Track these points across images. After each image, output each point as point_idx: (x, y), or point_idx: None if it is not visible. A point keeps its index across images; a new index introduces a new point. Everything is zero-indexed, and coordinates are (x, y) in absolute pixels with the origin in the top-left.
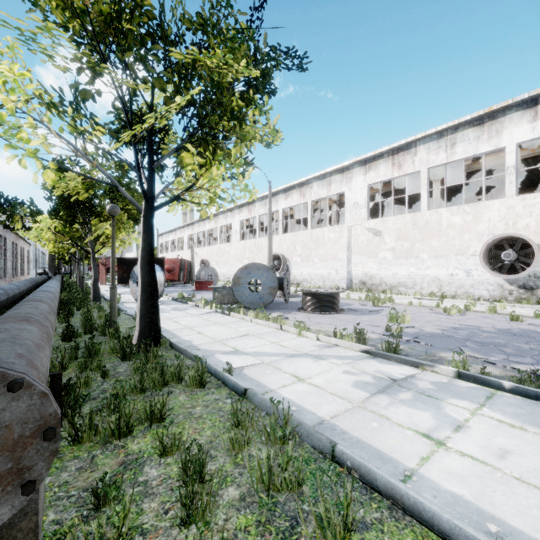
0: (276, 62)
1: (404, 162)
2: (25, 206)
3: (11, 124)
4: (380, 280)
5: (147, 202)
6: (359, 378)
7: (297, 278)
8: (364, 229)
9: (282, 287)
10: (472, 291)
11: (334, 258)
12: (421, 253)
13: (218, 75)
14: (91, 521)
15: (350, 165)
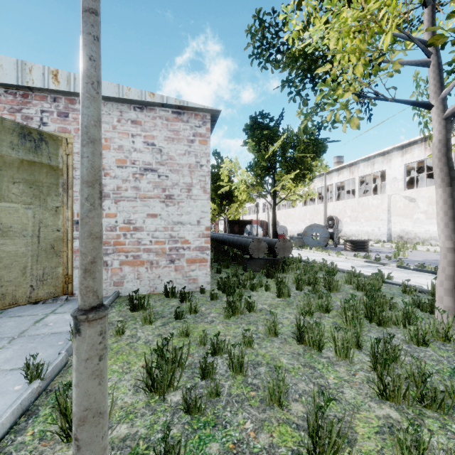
0: (325, 147)
1: None
2: None
3: (238, 184)
4: (415, 235)
5: (274, 203)
6: (355, 265)
7: (347, 234)
8: (401, 197)
9: (332, 238)
10: None
11: (377, 219)
12: None
13: (303, 159)
14: (292, 265)
15: (390, 150)
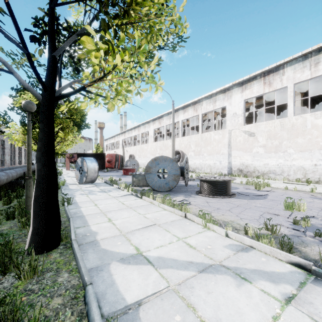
0: None
1: (273, 81)
2: (0, 116)
3: None
4: (254, 168)
5: (45, 90)
6: None
7: (191, 167)
8: (241, 132)
9: (183, 174)
10: None
11: (218, 153)
12: (288, 148)
13: None
14: None
15: (230, 87)
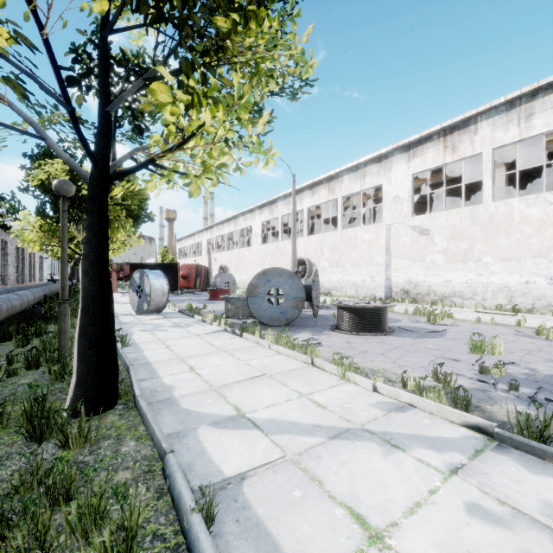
0: None
1: (460, 143)
2: (4, 200)
3: None
4: (428, 289)
5: (94, 166)
6: (521, 544)
7: (325, 286)
8: (406, 228)
9: (309, 297)
10: None
11: (369, 263)
12: (483, 255)
13: None
14: None
15: (389, 153)
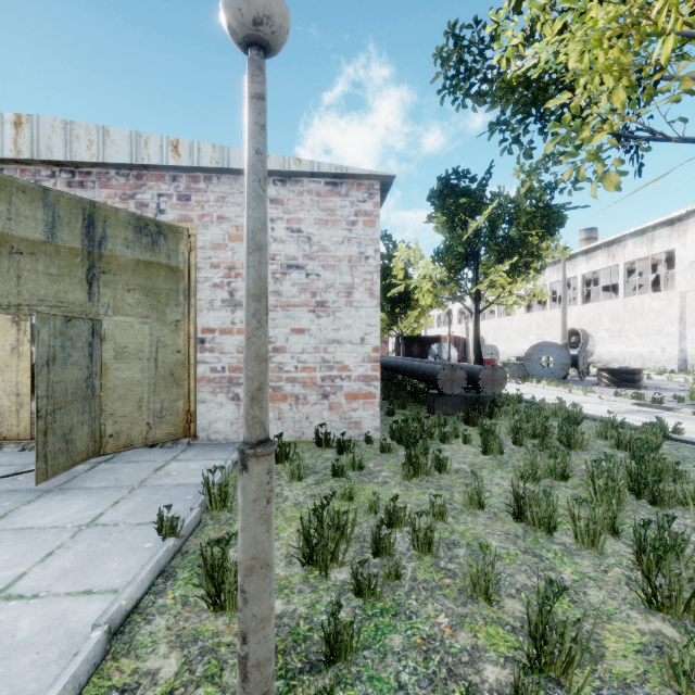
0: (563, 218)
1: None
2: None
3: (420, 281)
4: None
5: (476, 309)
6: (616, 409)
7: (603, 358)
8: None
9: (576, 364)
10: None
11: (658, 333)
12: None
13: (524, 239)
14: (506, 407)
15: (683, 215)
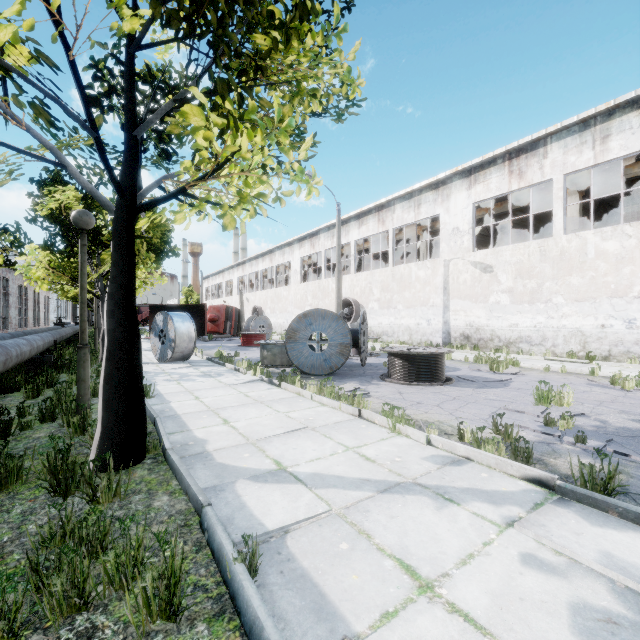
0: None
1: (527, 168)
2: (8, 232)
3: None
4: (492, 333)
5: (120, 196)
6: (575, 591)
7: (374, 331)
8: (467, 264)
9: (356, 343)
10: (637, 350)
11: (425, 304)
12: (554, 295)
13: None
14: None
15: (447, 178)
